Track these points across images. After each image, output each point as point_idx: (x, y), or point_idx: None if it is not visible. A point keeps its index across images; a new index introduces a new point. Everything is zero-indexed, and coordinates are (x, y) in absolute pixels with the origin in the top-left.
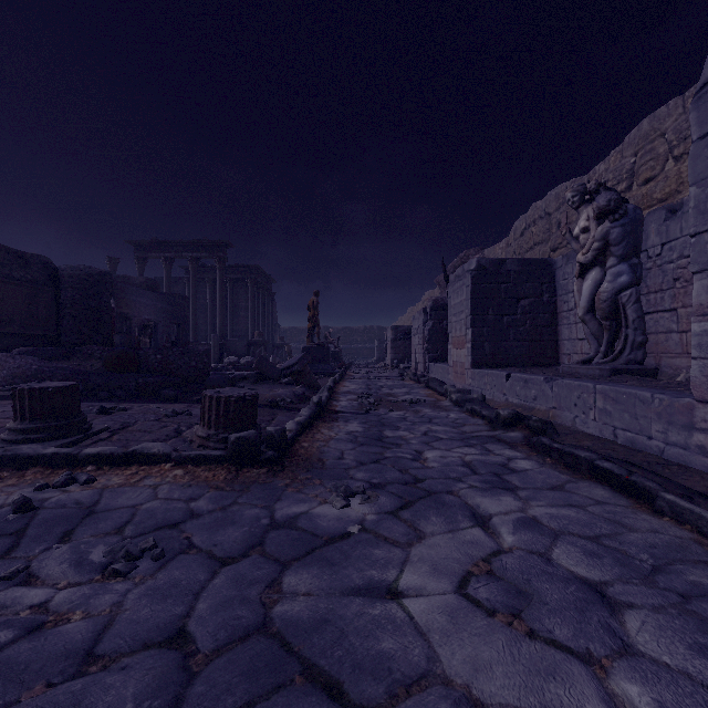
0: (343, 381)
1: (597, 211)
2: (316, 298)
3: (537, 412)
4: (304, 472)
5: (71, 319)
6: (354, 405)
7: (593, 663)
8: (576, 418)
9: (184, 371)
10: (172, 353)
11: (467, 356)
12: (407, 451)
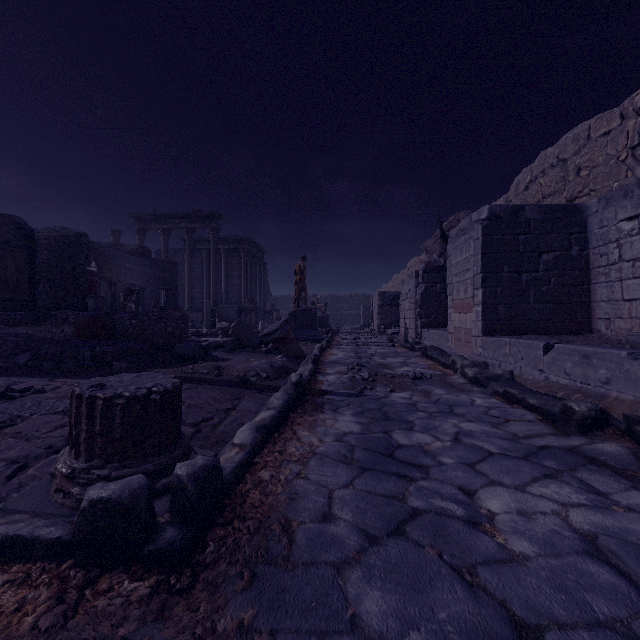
0: (330, 347)
1: None
2: (303, 262)
3: (614, 402)
4: (241, 591)
5: (47, 282)
6: (344, 381)
7: None
8: None
9: (159, 337)
10: (147, 318)
11: (475, 321)
12: (447, 492)
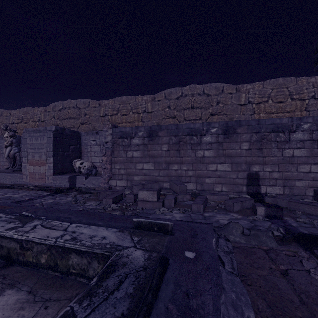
0: None
1: (10, 136)
2: None
3: None
4: None
5: None
6: None
7: (3, 195)
8: (4, 181)
9: None
10: None
11: None
12: None
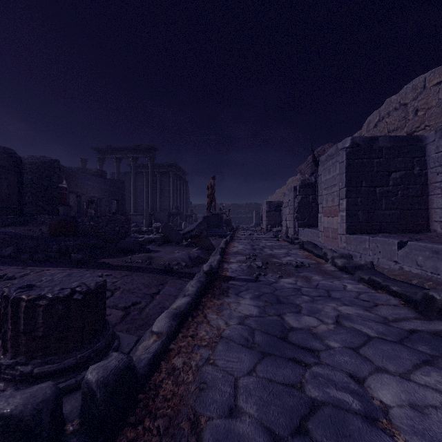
0: (232, 241)
1: None
2: (213, 180)
3: None
4: None
5: (30, 195)
6: (243, 268)
7: None
8: None
9: (110, 234)
10: (101, 220)
11: (340, 223)
12: (340, 380)
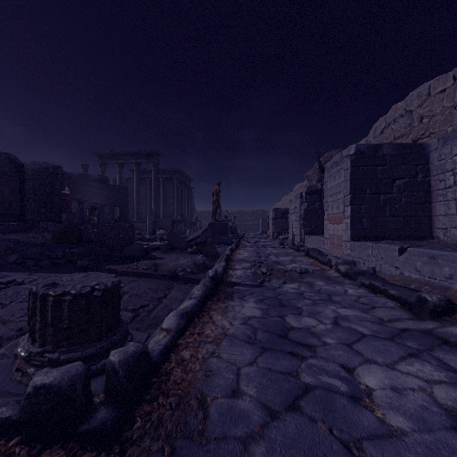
0: (238, 249)
1: None
2: (218, 187)
3: (456, 293)
4: None
5: (33, 202)
6: (248, 275)
7: None
8: None
9: (114, 241)
10: (105, 227)
11: (345, 230)
12: (332, 369)
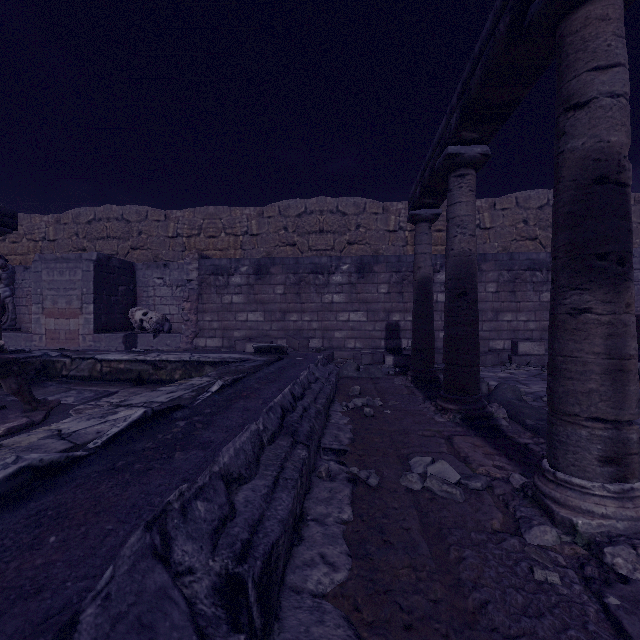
0: None
1: None
2: None
3: None
4: None
5: None
6: None
7: None
8: None
9: None
10: None
11: None
12: None
